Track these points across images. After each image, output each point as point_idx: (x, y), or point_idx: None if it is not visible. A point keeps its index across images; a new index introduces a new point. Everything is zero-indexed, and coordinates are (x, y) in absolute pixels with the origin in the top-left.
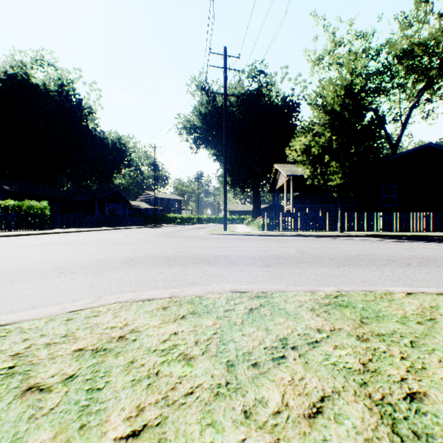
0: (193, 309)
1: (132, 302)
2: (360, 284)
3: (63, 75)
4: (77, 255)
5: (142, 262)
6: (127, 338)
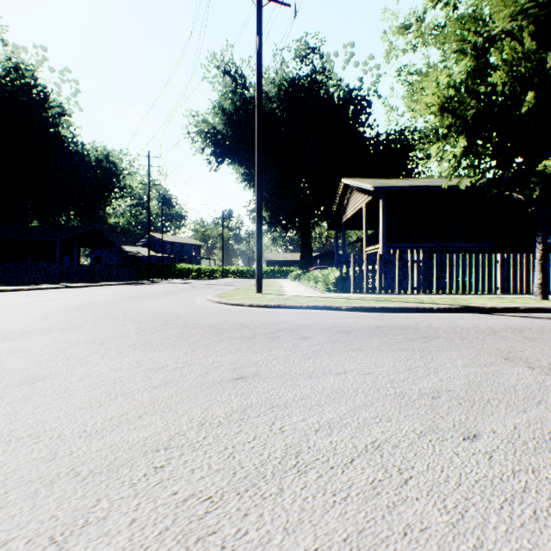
0: None
1: None
2: None
3: (16, 54)
4: None
5: None
6: None
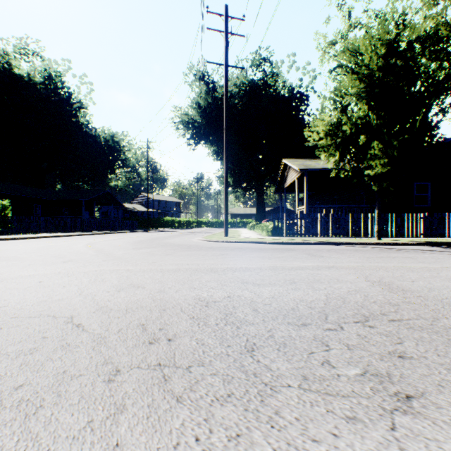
0: None
1: None
2: None
3: (50, 66)
4: None
5: None
6: None
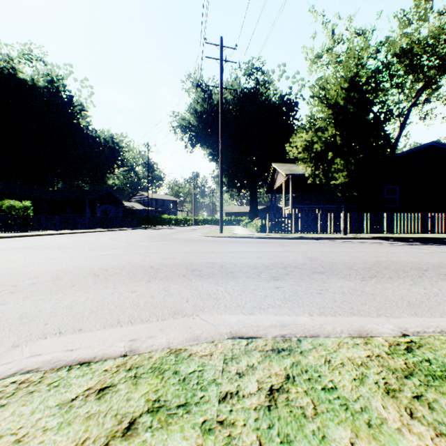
0: (157, 395)
1: (48, 370)
2: (410, 309)
3: (53, 70)
4: (39, 263)
5: (115, 274)
6: None
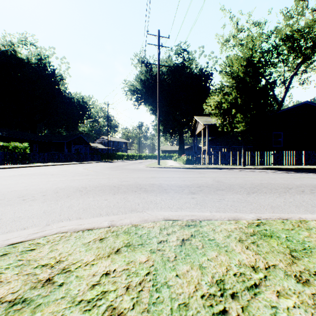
0: (128, 241)
1: (72, 232)
2: (271, 209)
3: (41, 51)
4: (42, 184)
5: (92, 190)
6: (53, 282)
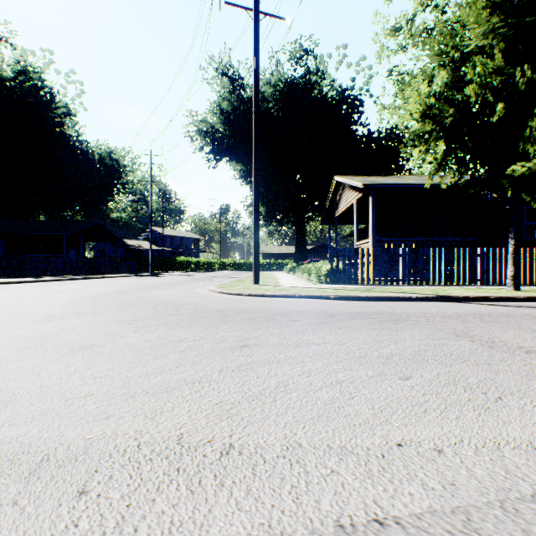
0: None
1: None
2: None
3: (25, 57)
4: None
5: None
6: None
